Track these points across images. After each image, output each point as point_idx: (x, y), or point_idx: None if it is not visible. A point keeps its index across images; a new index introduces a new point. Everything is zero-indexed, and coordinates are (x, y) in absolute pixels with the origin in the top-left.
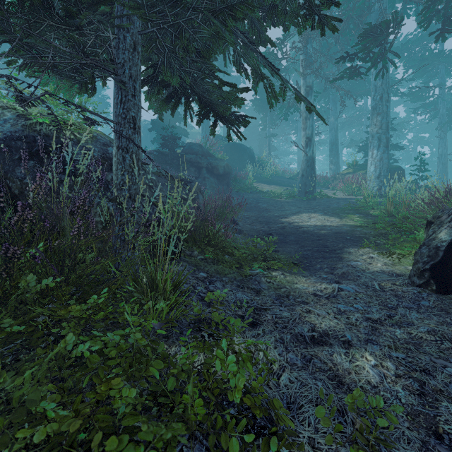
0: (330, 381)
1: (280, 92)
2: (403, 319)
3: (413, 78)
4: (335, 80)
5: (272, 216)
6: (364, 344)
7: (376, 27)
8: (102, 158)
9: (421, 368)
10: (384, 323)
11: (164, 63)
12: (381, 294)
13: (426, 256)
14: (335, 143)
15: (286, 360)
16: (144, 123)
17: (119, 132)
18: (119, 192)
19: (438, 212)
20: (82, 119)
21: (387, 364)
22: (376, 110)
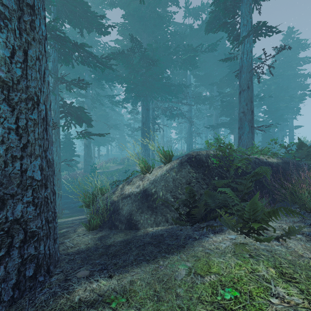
0: None
1: None
2: None
3: None
4: None
5: None
6: None
7: None
8: None
9: None
10: None
11: None
12: None
13: None
14: None
15: None
16: None
17: None
18: None
19: None
20: None
21: None
22: None
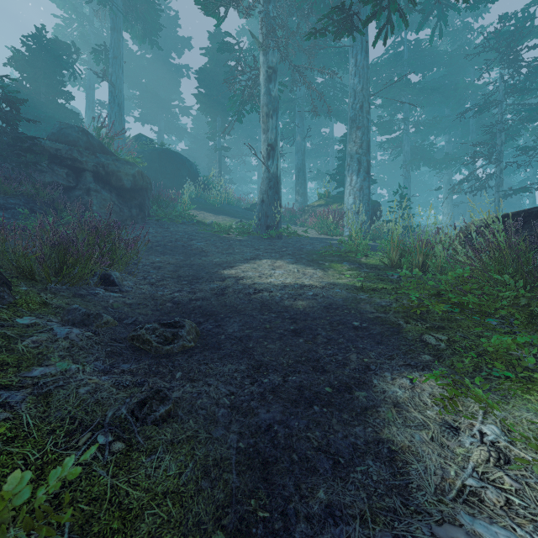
0: None
1: None
2: None
3: (383, 104)
4: (314, 36)
5: (208, 265)
6: None
7: None
8: None
9: None
10: None
11: None
12: None
13: None
14: (302, 169)
15: None
16: None
17: None
18: None
19: None
20: None
21: None
22: (356, 123)
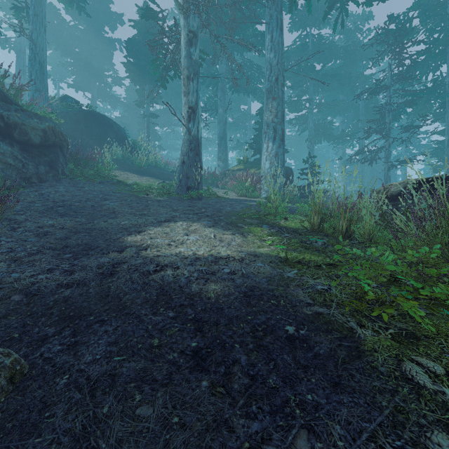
0: None
1: None
2: None
3: (292, 85)
4: None
5: (112, 230)
6: None
7: None
8: None
9: None
10: None
11: None
12: None
13: None
14: (223, 138)
15: None
16: None
17: None
18: None
19: None
20: None
21: None
22: (272, 94)
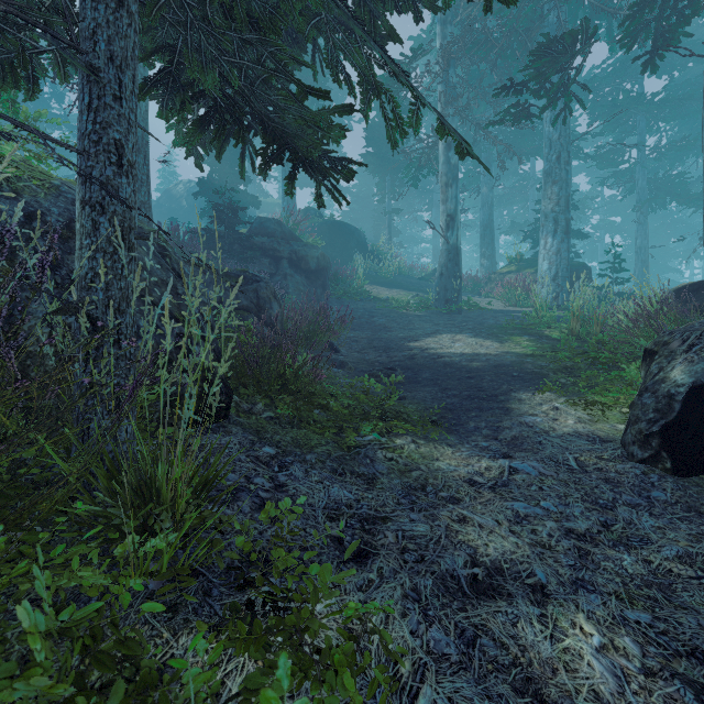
0: (518, 697)
1: (410, 118)
2: (630, 531)
3: (602, 132)
4: (493, 125)
5: (394, 338)
6: (572, 592)
7: (557, 41)
8: (65, 228)
9: (688, 647)
10: (598, 540)
11: (187, 43)
12: (582, 479)
13: (652, 411)
14: (489, 226)
15: (426, 647)
16: (188, 186)
17: (72, 164)
18: (83, 294)
19: (662, 335)
20: (30, 152)
21: (624, 644)
22: (551, 176)
